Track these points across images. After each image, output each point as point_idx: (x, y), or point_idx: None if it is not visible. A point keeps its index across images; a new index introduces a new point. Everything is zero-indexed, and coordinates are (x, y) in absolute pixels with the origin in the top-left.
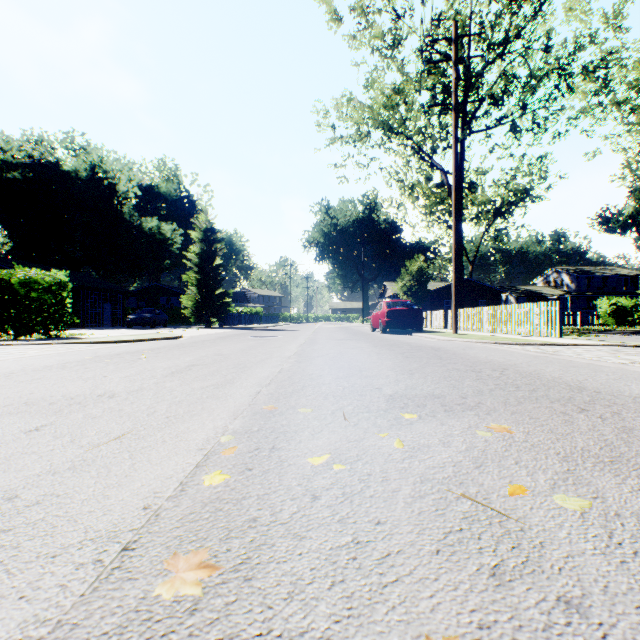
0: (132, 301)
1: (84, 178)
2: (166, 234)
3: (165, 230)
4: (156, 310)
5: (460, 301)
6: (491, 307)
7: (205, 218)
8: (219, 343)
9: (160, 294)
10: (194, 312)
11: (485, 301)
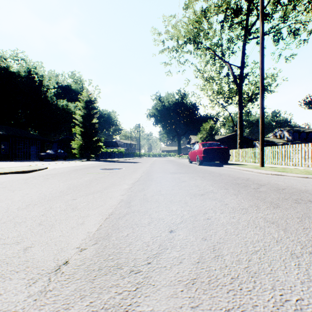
0: (55, 146)
1: (23, 76)
2: (71, 108)
3: (70, 106)
4: (58, 150)
5: (241, 144)
6: (276, 146)
7: (86, 94)
8: (48, 180)
9: (70, 142)
10: (79, 151)
11: (244, 146)
